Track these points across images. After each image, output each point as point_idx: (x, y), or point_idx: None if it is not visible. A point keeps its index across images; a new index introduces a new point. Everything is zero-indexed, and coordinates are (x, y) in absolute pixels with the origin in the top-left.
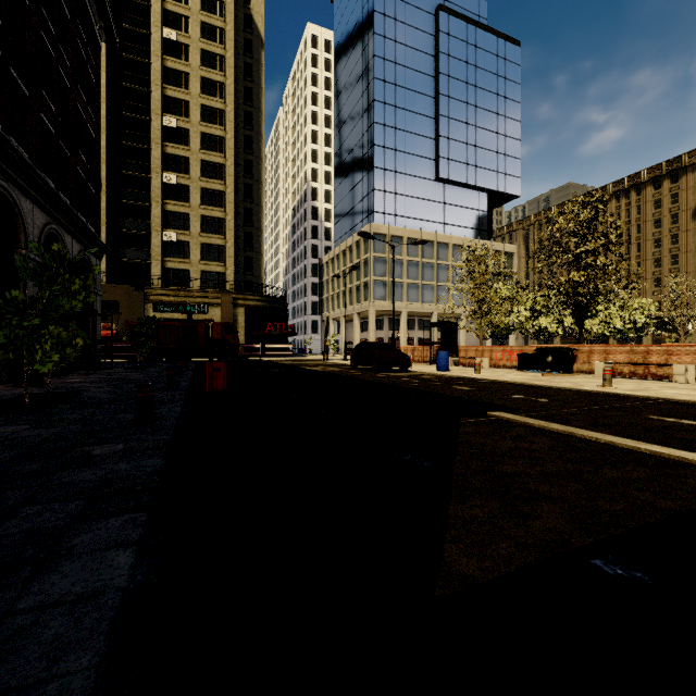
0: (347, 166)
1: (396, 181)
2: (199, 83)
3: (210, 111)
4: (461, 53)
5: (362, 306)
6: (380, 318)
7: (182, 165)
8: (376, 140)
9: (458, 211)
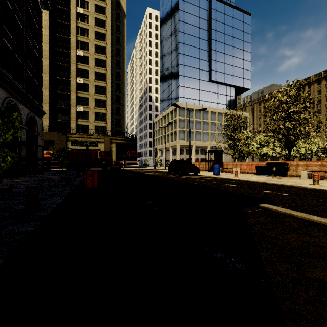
0: (166, 75)
1: (190, 81)
2: (94, 34)
3: (99, 47)
4: (222, 19)
5: (173, 142)
6: (182, 148)
7: (85, 74)
8: (180, 62)
9: (220, 96)
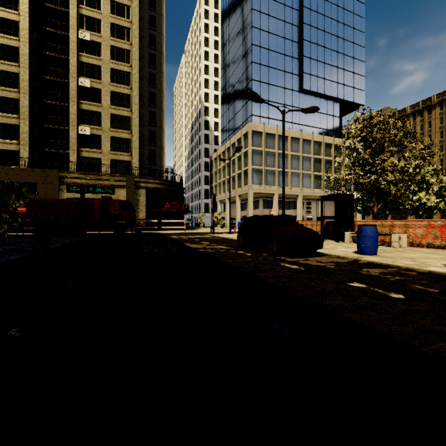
0: (230, 84)
1: (269, 91)
2: (109, 5)
3: (119, 29)
4: None
5: (243, 189)
6: (256, 199)
7: (95, 72)
8: (254, 58)
9: (317, 116)
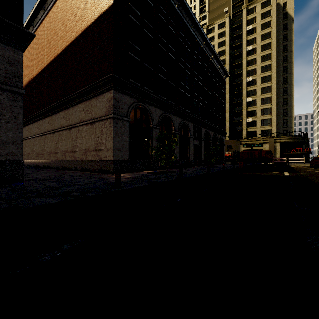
0: None
1: None
2: (260, 59)
3: (264, 67)
4: None
5: None
6: None
7: (253, 93)
8: None
9: None
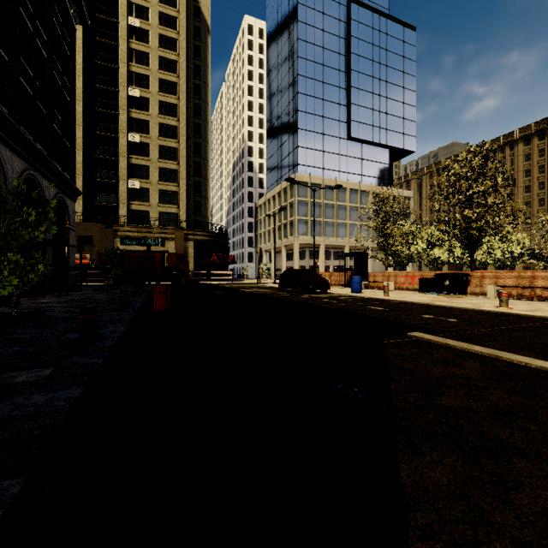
0: (276, 128)
1: (315, 139)
2: (157, 61)
3: (166, 84)
4: (368, 37)
5: (288, 240)
6: (302, 249)
7: (144, 127)
8: (300, 107)
9: (365, 164)
